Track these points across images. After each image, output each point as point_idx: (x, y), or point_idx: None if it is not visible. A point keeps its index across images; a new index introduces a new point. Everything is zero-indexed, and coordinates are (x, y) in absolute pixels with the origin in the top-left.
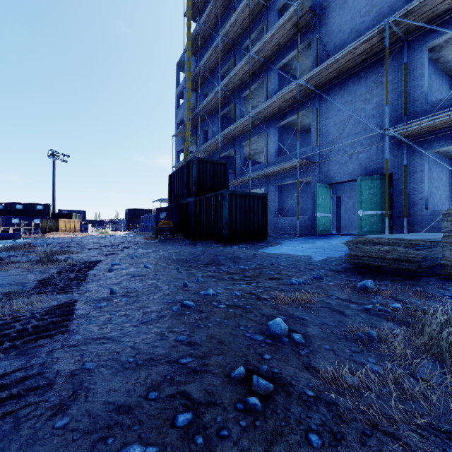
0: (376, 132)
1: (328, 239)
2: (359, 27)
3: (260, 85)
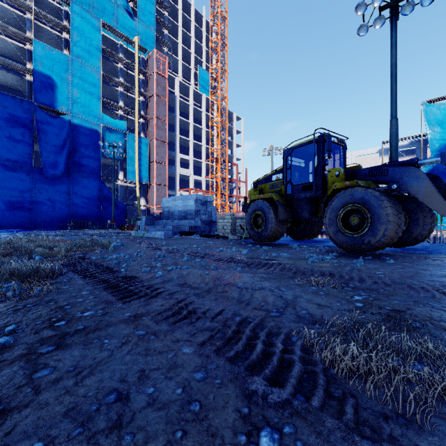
0: None
1: None
2: None
3: None
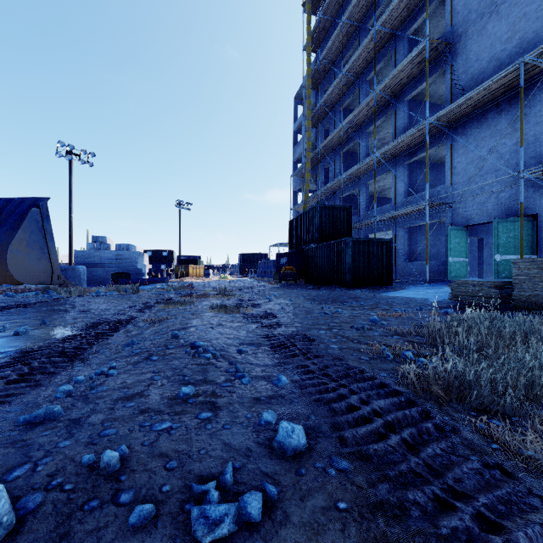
0: (510, 174)
1: None
2: (500, 55)
3: (387, 118)
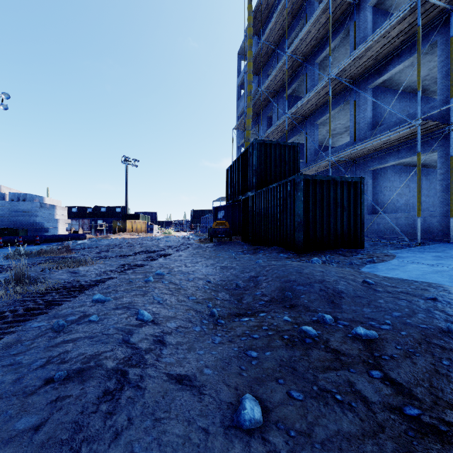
0: None
1: None
2: None
3: (341, 42)
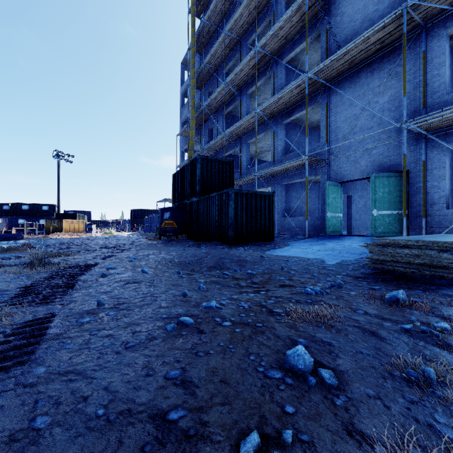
0: (393, 125)
1: (339, 240)
2: (373, 15)
3: (266, 81)
